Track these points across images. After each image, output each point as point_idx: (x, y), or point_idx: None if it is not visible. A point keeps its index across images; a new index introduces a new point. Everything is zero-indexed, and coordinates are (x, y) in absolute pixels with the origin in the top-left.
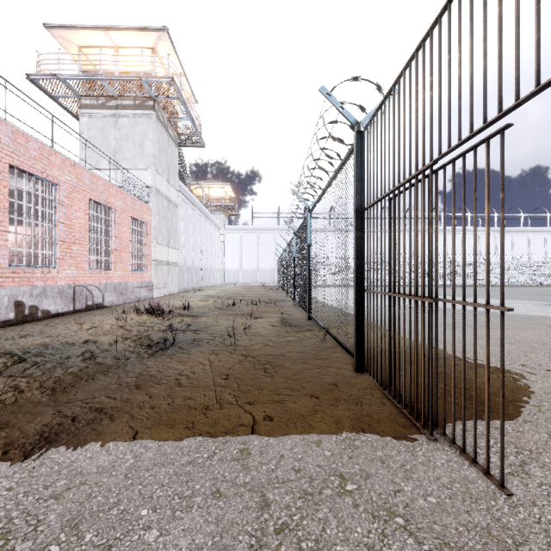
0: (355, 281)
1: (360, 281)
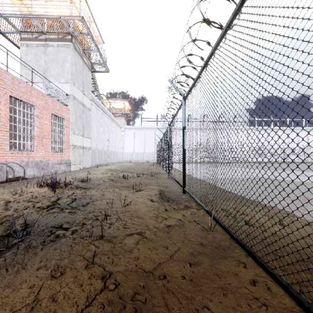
0: None
1: None
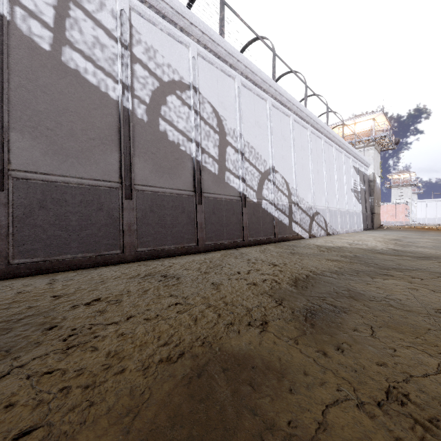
0: None
1: None
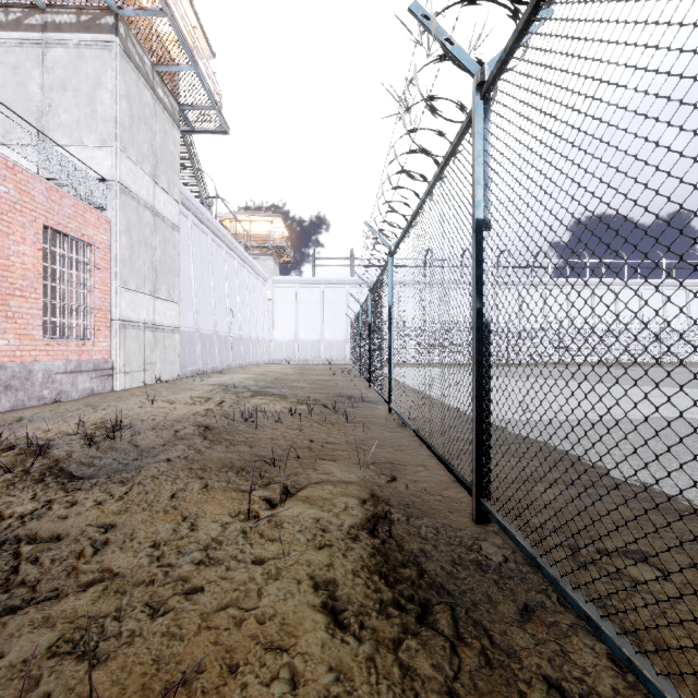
0: None
1: None
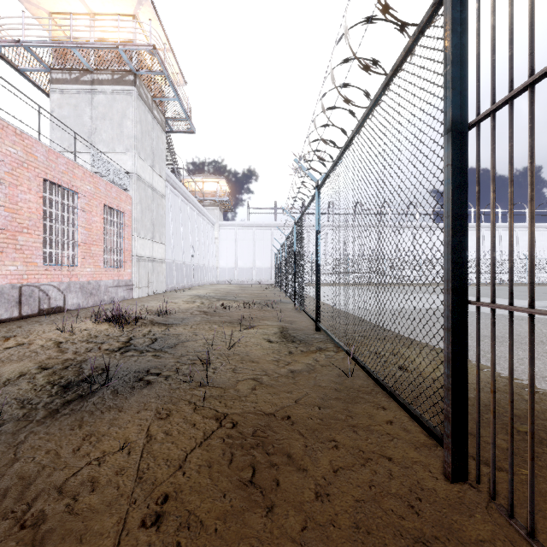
0: (450, 283)
1: (460, 283)
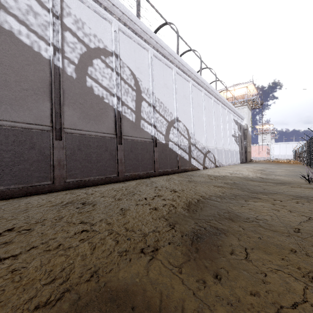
0: (295, 156)
1: (295, 156)
